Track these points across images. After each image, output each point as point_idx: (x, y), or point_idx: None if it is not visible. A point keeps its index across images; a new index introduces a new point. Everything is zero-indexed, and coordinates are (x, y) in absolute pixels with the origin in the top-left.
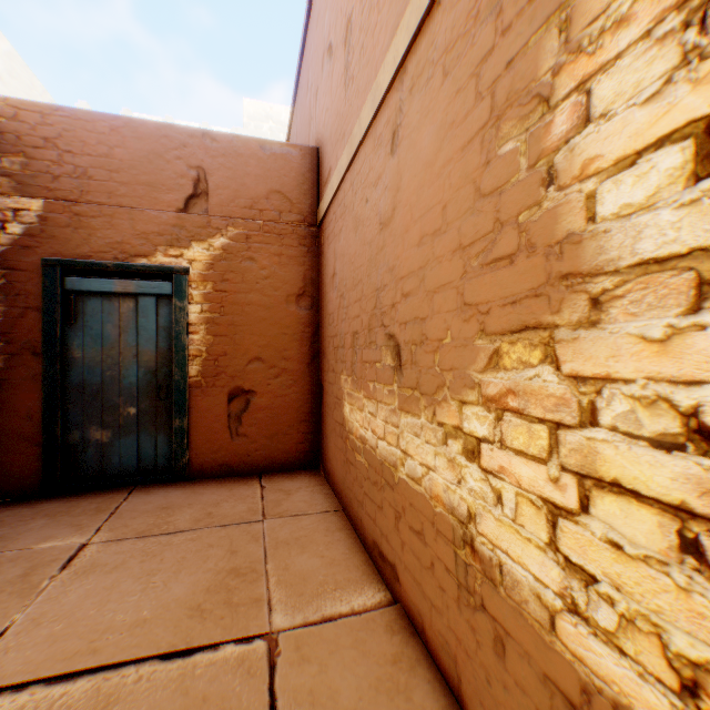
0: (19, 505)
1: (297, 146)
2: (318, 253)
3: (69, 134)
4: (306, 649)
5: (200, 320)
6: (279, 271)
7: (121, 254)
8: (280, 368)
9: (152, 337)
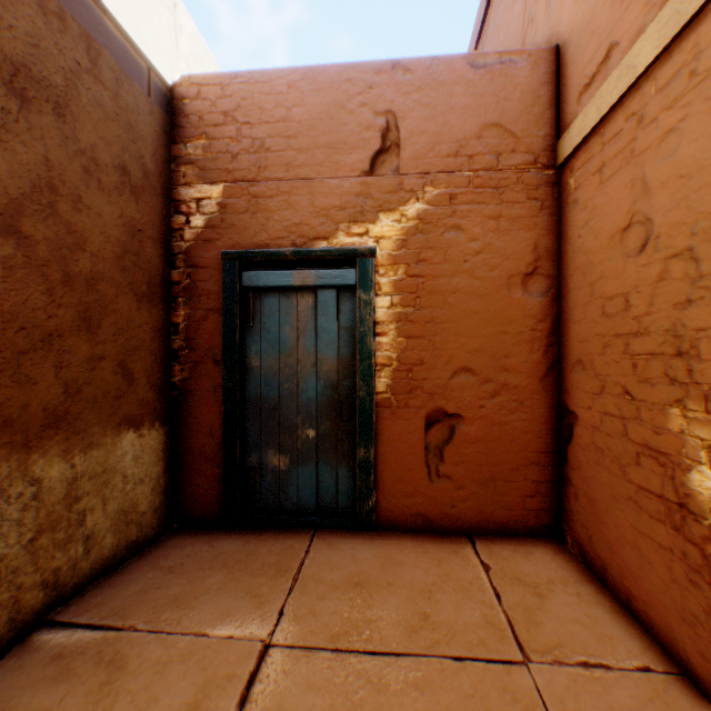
0: (199, 536)
1: (524, 52)
2: (558, 208)
3: (245, 103)
4: None
5: (389, 316)
6: (496, 241)
7: (298, 239)
8: (497, 384)
9: (332, 341)
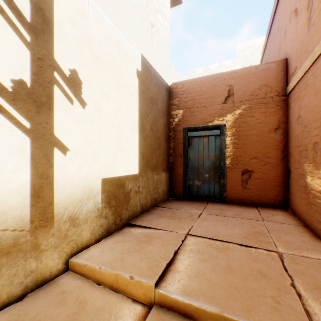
0: (177, 200)
1: (274, 62)
2: (286, 108)
3: (189, 88)
4: (296, 261)
5: (230, 143)
6: (264, 119)
7: (203, 123)
8: (265, 162)
9: (213, 150)
